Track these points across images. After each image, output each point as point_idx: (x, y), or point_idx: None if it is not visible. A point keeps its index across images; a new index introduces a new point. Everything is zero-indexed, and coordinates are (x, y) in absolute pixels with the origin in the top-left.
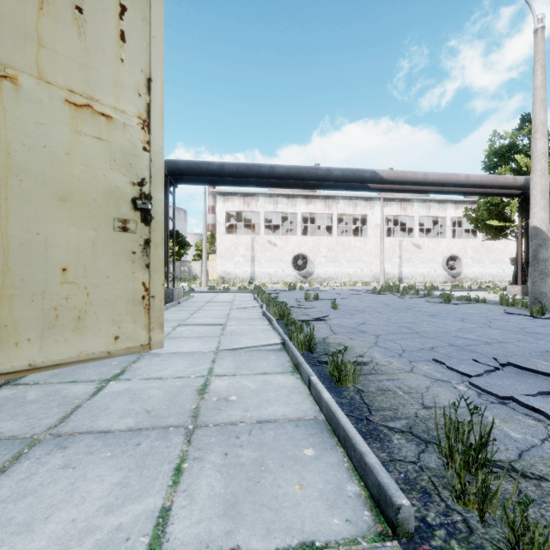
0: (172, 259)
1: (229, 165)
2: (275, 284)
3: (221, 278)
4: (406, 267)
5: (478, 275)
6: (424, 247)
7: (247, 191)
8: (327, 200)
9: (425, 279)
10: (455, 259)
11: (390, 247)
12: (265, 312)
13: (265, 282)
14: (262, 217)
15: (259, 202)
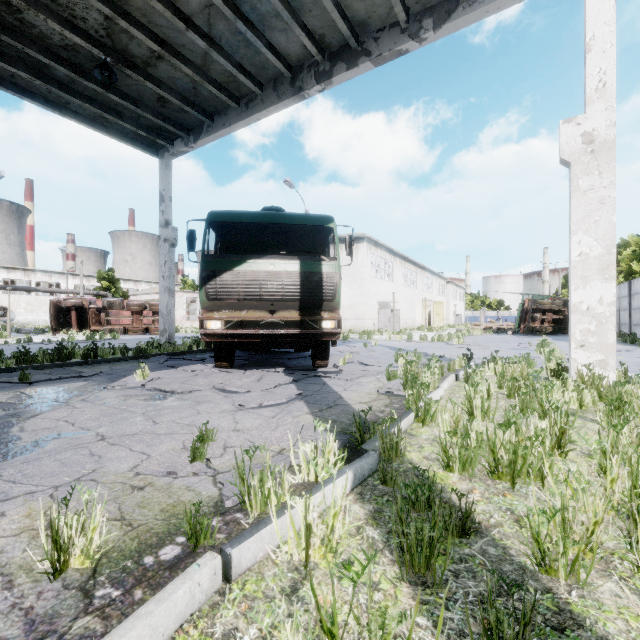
0: None
1: None
2: None
3: None
4: None
5: None
6: None
7: None
8: (27, 271)
9: None
10: None
11: None
12: None
13: None
14: None
15: None
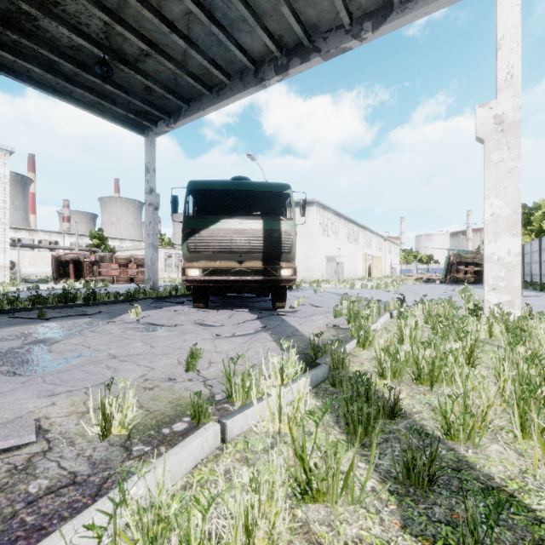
0: None
1: None
2: None
3: None
4: None
5: None
6: None
7: None
8: (31, 231)
9: None
10: None
11: None
12: None
13: None
14: None
15: None
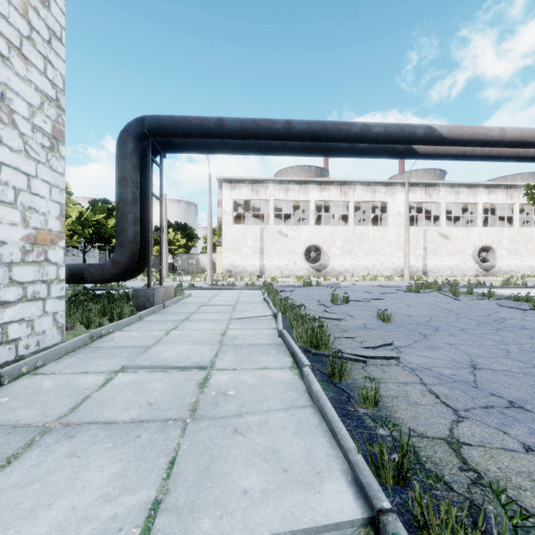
0: (180, 251)
1: (230, 120)
2: (286, 278)
3: (228, 271)
4: (432, 259)
5: (514, 268)
6: (451, 237)
7: (255, 177)
8: (343, 186)
9: (453, 273)
10: (488, 250)
11: (413, 237)
12: (282, 333)
13: (275, 275)
14: (272, 206)
15: (268, 189)
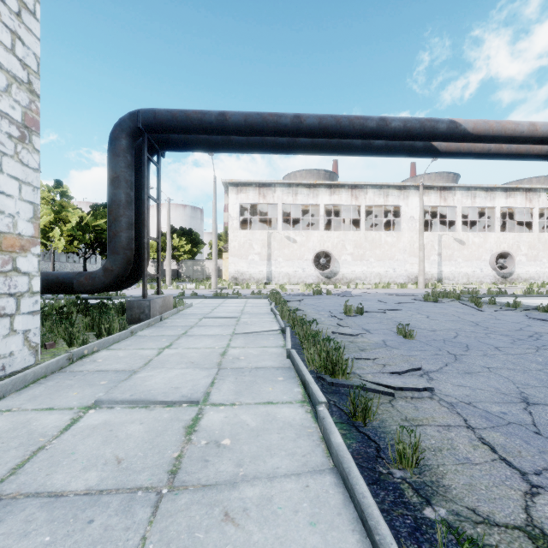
0: (184, 257)
1: (234, 114)
2: (294, 286)
3: (233, 278)
4: (447, 266)
5: (533, 275)
6: (468, 243)
7: (262, 180)
8: (354, 190)
9: (470, 280)
10: (506, 256)
11: (428, 242)
12: (291, 354)
13: (282, 283)
14: (280, 210)
15: (276, 193)
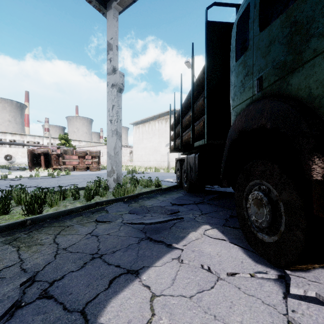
0: None
1: None
2: None
3: None
4: None
5: None
6: None
7: None
8: (22, 135)
9: None
10: None
11: None
12: None
13: None
14: None
15: None
